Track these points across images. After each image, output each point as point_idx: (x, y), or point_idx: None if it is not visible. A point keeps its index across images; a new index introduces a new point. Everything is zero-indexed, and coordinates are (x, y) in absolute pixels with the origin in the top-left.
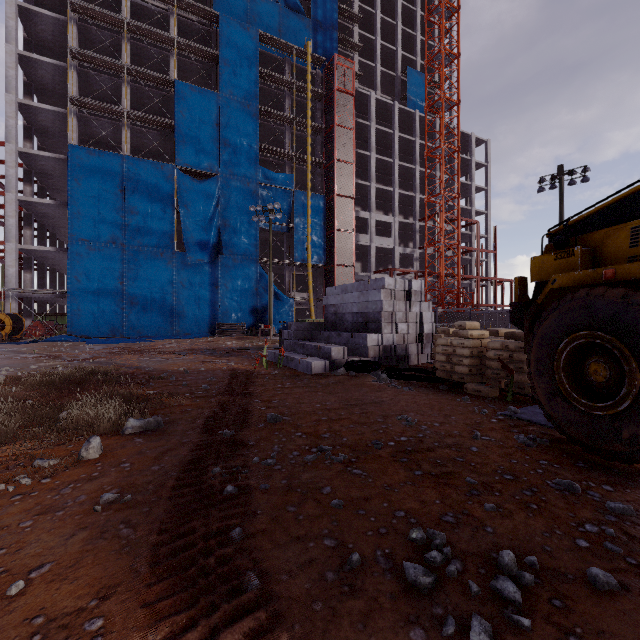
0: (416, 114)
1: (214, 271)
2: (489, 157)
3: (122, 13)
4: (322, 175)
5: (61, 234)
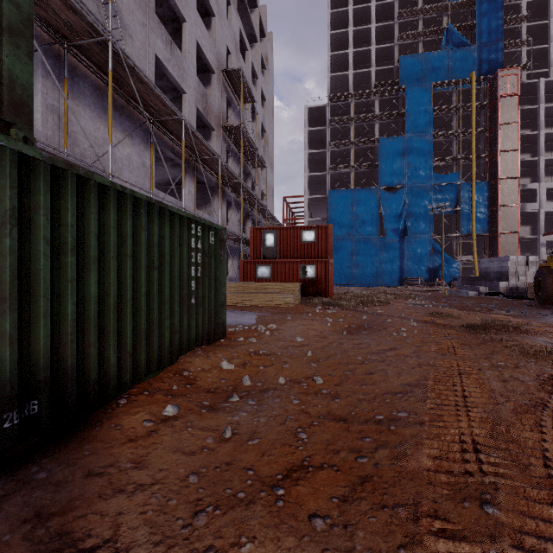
0: None
1: (401, 246)
2: None
3: (350, 112)
4: (486, 163)
5: None
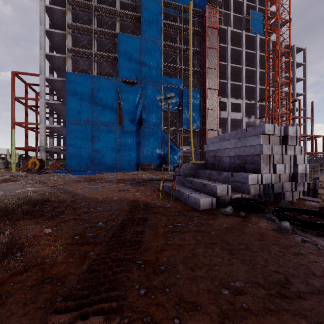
0: (256, 37)
1: (138, 135)
2: (306, 59)
3: (92, 2)
4: (198, 78)
5: None
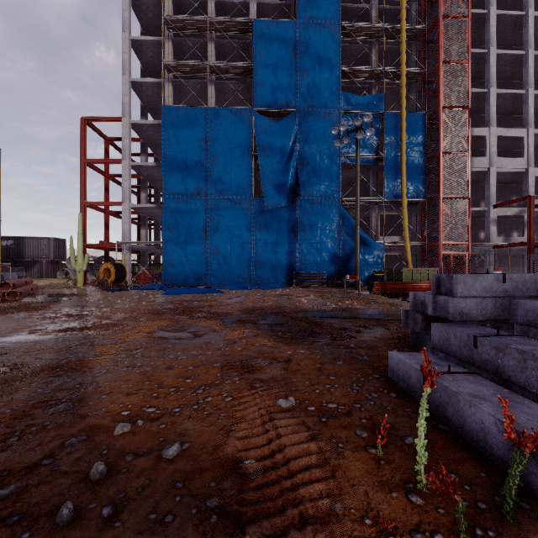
0: None
1: (291, 216)
2: None
3: None
4: (418, 92)
5: None
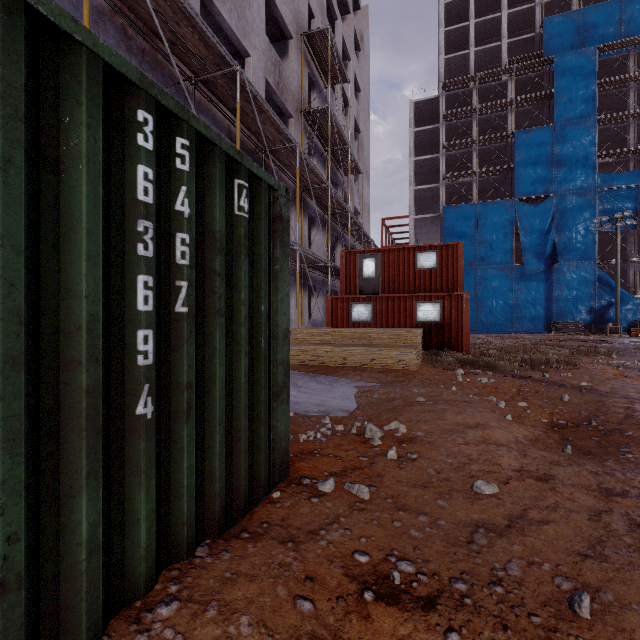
0: None
1: (548, 277)
2: None
3: (472, 101)
4: None
5: None
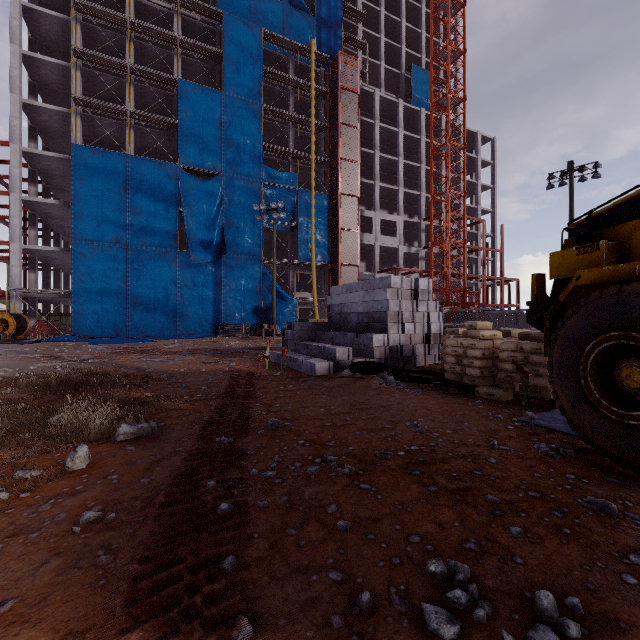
0: (421, 112)
1: (217, 271)
2: (495, 155)
3: (126, 12)
4: (326, 174)
5: (66, 234)
